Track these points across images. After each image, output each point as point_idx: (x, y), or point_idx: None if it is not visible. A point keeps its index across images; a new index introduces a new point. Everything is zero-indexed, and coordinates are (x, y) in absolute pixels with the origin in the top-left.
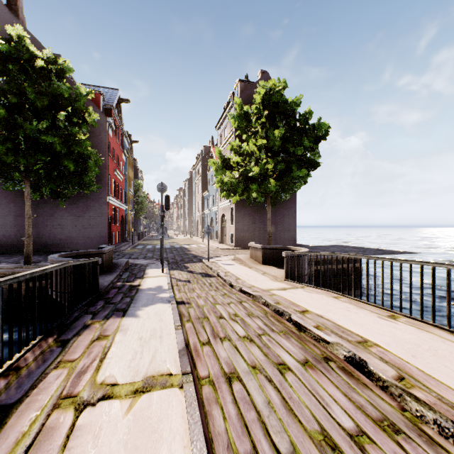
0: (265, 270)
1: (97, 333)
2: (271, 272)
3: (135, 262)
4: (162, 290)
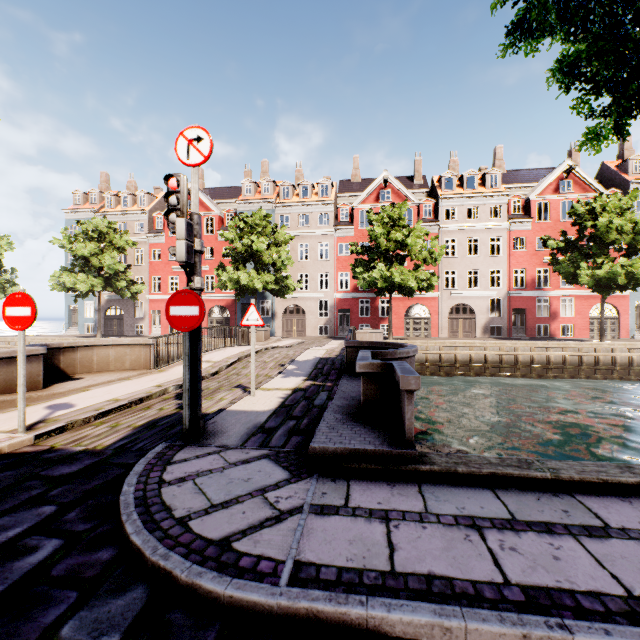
0: (114, 378)
1: (331, 354)
2: (121, 376)
3: (273, 482)
4: (288, 373)
